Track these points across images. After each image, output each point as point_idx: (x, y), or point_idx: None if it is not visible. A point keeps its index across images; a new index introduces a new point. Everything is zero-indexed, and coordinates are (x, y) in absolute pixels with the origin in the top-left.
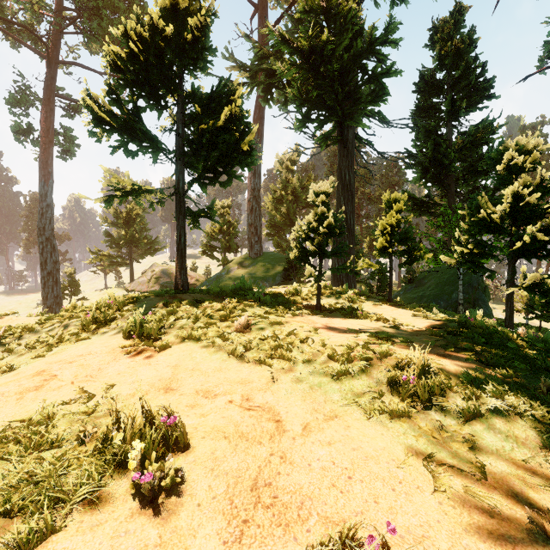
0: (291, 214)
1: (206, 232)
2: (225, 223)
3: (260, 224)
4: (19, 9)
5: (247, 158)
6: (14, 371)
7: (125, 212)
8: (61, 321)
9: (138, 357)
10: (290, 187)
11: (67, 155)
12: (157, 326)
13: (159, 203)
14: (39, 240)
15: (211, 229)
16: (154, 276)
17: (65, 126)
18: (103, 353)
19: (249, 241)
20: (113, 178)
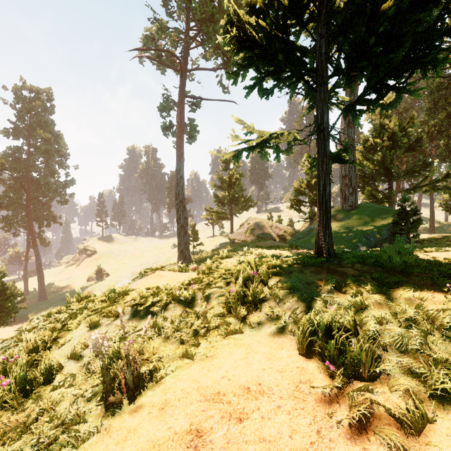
0: (387, 162)
1: (294, 188)
2: (312, 179)
3: (355, 175)
4: (165, 44)
5: (438, 54)
6: (159, 387)
7: (227, 178)
8: (202, 291)
9: (371, 444)
10: (386, 133)
11: (191, 140)
12: (369, 349)
13: (286, 151)
14: (176, 202)
15: (299, 185)
16: (249, 228)
17: (190, 119)
18: (284, 397)
19: (342, 193)
20: (243, 127)
